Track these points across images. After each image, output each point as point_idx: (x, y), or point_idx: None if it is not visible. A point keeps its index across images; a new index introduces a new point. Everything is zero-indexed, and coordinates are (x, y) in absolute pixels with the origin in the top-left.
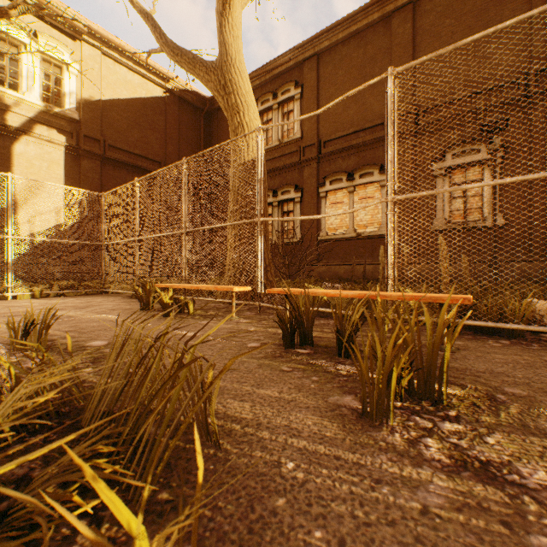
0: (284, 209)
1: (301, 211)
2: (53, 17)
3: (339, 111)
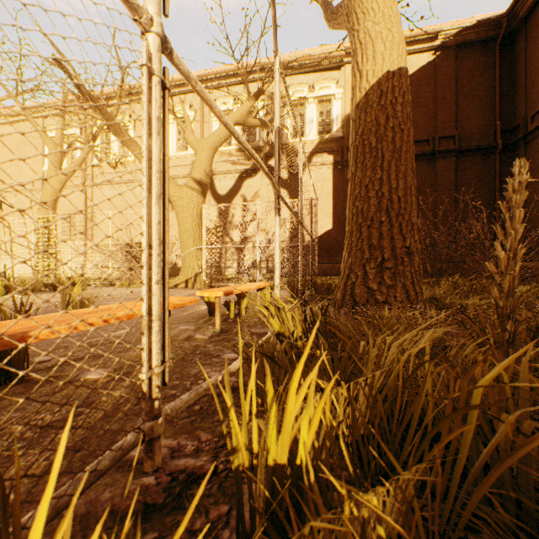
0: None
1: None
2: (323, 63)
3: None
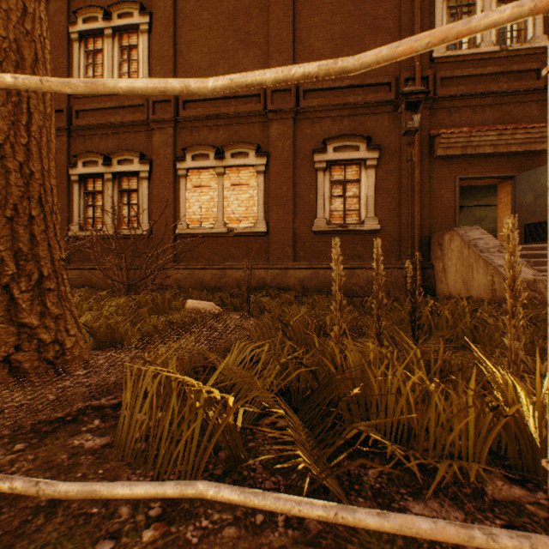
0: (123, 187)
1: (150, 192)
2: None
3: (205, 65)
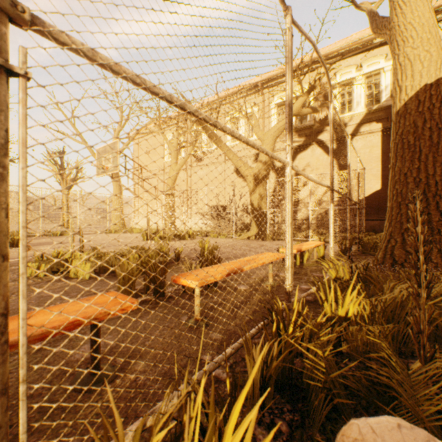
0: None
1: None
2: (370, 43)
3: None
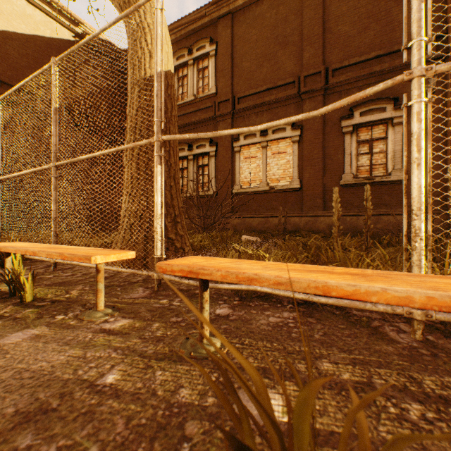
0: (199, 163)
1: (216, 165)
2: None
3: (253, 69)
